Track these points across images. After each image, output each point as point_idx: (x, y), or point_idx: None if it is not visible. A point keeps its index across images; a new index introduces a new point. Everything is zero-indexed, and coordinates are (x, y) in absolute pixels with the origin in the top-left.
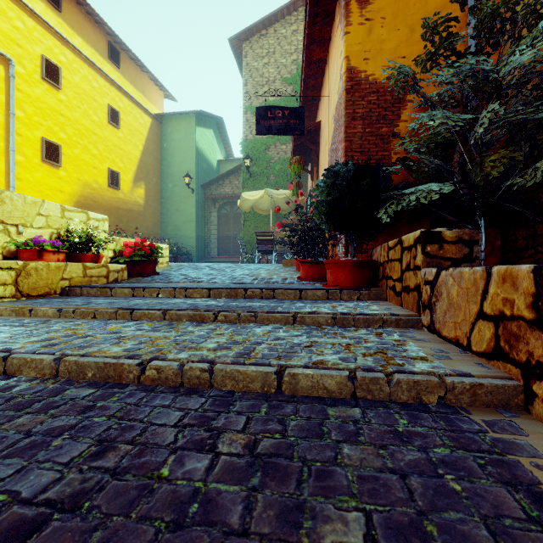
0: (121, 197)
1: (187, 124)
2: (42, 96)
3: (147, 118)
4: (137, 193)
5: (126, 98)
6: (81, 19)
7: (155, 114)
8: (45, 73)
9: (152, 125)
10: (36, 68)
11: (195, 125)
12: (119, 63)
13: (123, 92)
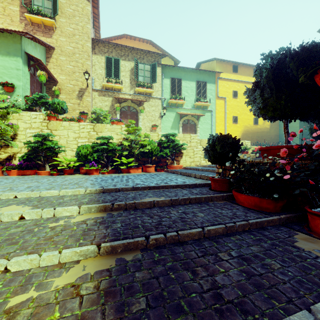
0: (259, 127)
1: None
2: (232, 103)
3: None
4: (266, 123)
5: None
6: (243, 69)
7: None
8: (233, 95)
9: None
10: (231, 95)
11: None
12: None
13: None
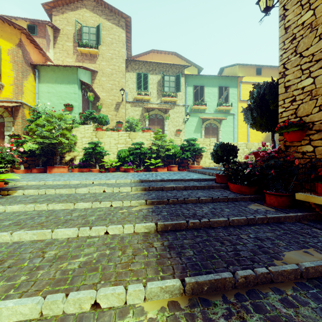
0: None
1: None
2: None
3: None
4: None
5: None
6: (267, 71)
7: None
8: None
9: None
10: None
11: None
12: None
13: None
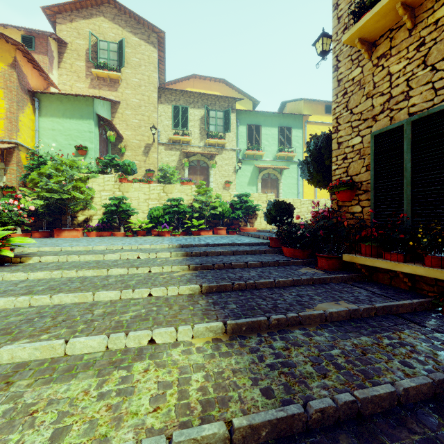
0: None
1: None
2: None
3: None
4: None
5: None
6: None
7: None
8: None
9: None
10: None
11: None
12: None
13: None
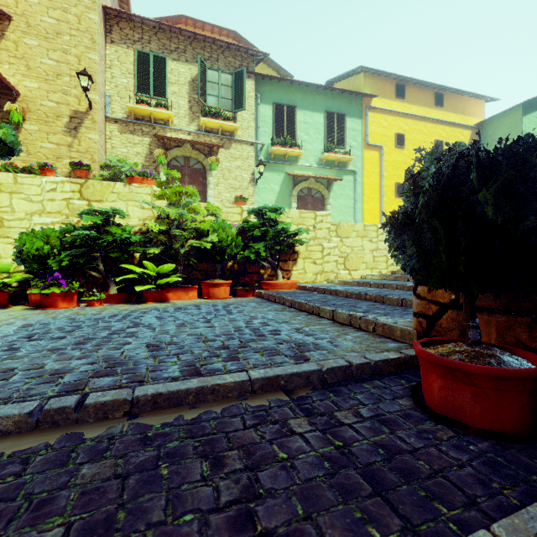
0: None
1: (510, 119)
2: (395, 158)
3: (466, 132)
4: None
5: (448, 127)
6: (416, 93)
7: (475, 125)
8: (396, 143)
9: (471, 135)
10: (392, 143)
11: (521, 116)
12: (442, 103)
13: (445, 124)
